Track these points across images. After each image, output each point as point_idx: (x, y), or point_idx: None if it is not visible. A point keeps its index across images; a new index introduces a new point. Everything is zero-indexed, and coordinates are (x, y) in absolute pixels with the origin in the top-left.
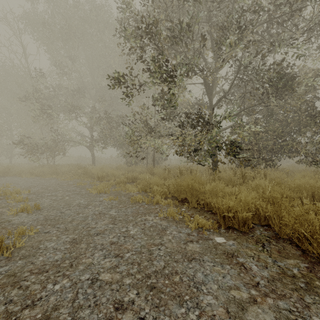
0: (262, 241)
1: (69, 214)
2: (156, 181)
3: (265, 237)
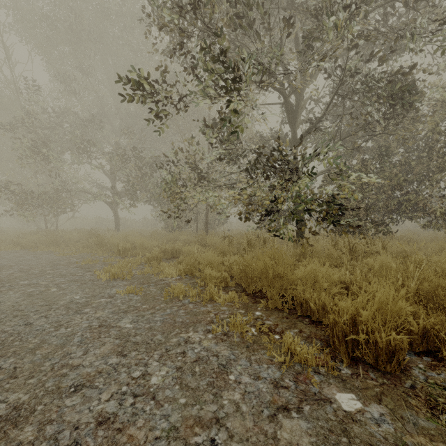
0: (440, 403)
1: (39, 329)
2: (209, 259)
3: (441, 389)
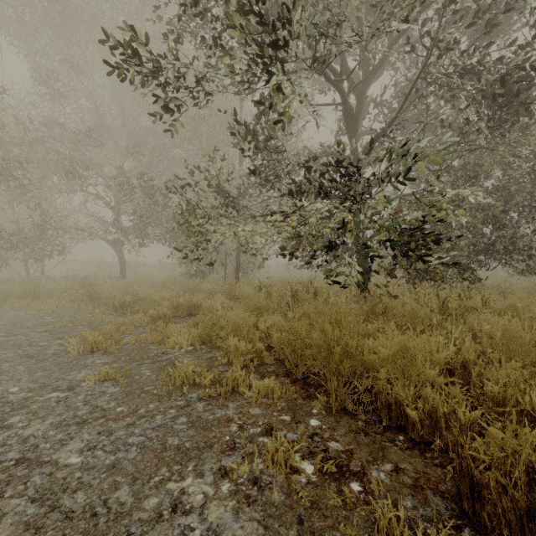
0: None
1: None
2: (235, 322)
3: None
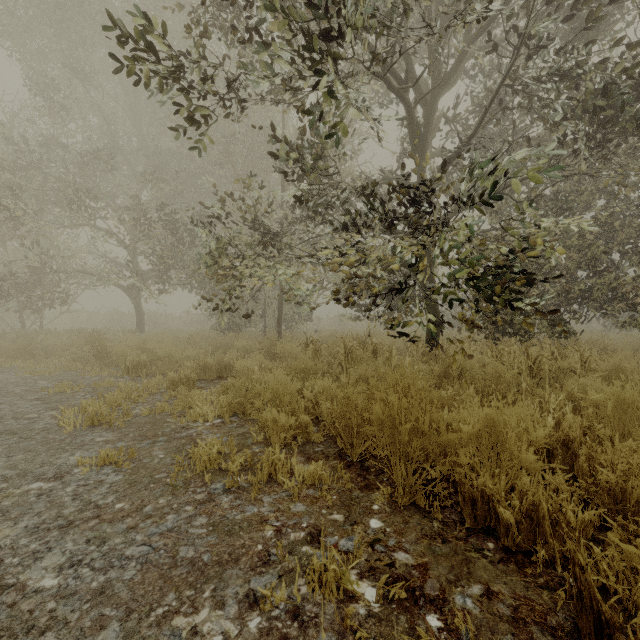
0: None
1: None
2: (274, 389)
3: None
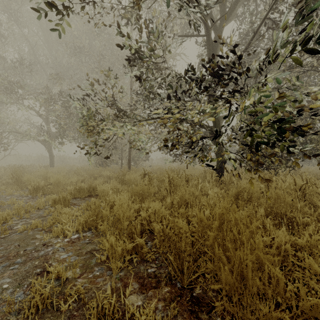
0: None
1: None
2: (116, 214)
3: None
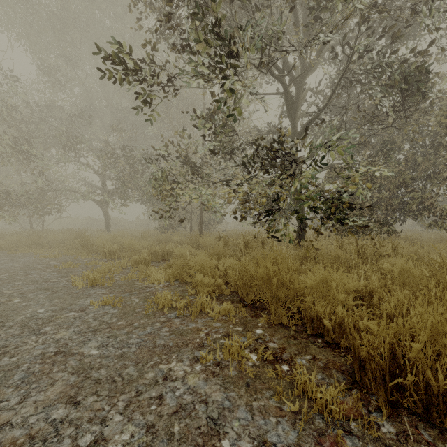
0: None
1: None
2: (201, 263)
3: None
